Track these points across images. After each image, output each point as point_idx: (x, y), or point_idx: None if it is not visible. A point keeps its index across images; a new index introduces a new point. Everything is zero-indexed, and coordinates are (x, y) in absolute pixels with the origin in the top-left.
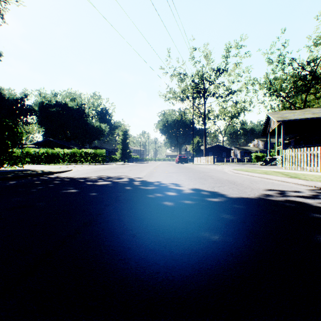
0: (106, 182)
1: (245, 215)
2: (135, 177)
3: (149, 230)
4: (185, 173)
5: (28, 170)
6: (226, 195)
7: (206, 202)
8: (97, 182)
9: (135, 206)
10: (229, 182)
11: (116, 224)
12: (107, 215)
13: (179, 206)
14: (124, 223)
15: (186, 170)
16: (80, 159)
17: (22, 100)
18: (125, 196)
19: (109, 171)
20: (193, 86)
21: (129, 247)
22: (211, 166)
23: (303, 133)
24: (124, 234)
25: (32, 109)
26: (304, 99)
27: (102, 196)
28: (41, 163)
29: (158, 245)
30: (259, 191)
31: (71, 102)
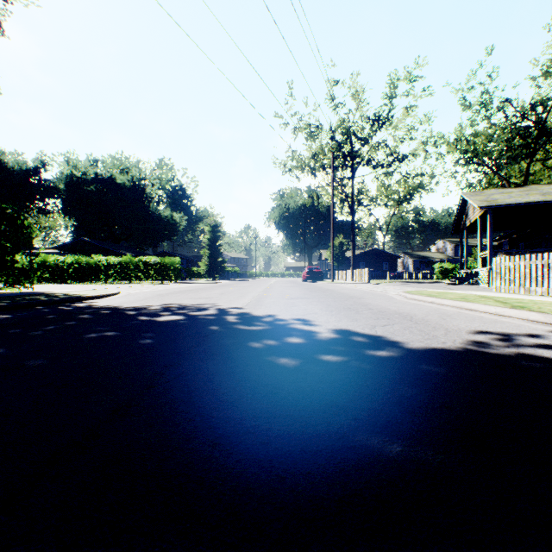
0: (176, 317)
1: (447, 391)
2: (230, 306)
3: (249, 430)
4: (319, 299)
5: (41, 293)
6: (400, 344)
7: (364, 359)
8: (158, 317)
9: (224, 369)
10: (401, 317)
11: (179, 414)
12: (164, 389)
13: (312, 368)
14: (196, 410)
15: (322, 294)
16: (136, 273)
17: (37, 171)
18: (207, 346)
19: (185, 296)
20: (332, 147)
21: (200, 477)
22: (365, 286)
23: (525, 229)
24: (193, 440)
25: (54, 187)
26: (526, 170)
27: (163, 346)
28: (68, 280)
29: (266, 471)
30: (461, 336)
31: (122, 175)
